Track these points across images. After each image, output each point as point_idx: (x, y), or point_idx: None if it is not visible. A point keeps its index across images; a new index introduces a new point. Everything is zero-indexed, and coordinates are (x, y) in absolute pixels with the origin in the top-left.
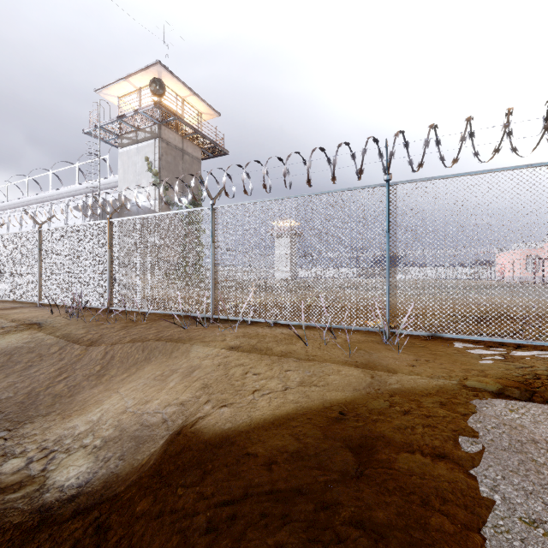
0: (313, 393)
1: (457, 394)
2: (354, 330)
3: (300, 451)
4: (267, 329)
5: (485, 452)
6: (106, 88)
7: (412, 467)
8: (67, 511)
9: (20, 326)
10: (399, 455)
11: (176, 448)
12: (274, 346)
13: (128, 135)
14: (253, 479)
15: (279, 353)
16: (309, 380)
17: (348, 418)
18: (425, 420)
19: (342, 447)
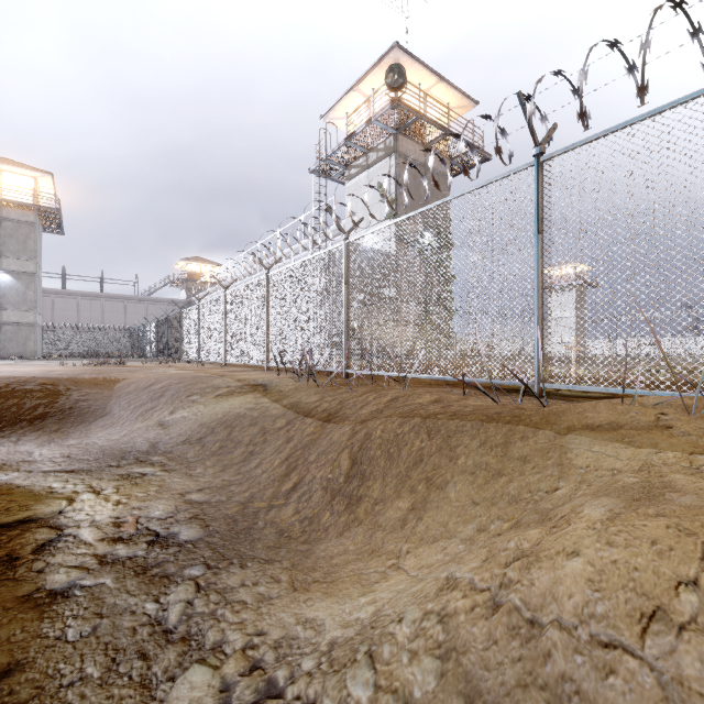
0: None
1: None
2: None
3: None
4: None
5: None
6: (333, 110)
7: None
8: None
9: (245, 388)
10: None
11: None
12: None
13: (357, 162)
14: None
15: None
16: None
17: None
18: None
19: None
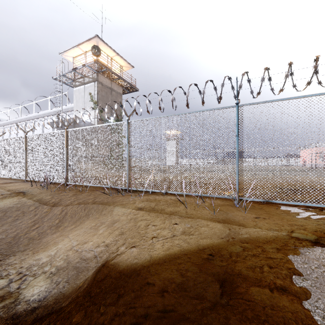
0: (191, 240)
1: (287, 242)
2: (215, 198)
3: (183, 284)
4: (161, 196)
5: (313, 287)
6: (66, 52)
7: (263, 299)
8: (29, 318)
9: (13, 194)
10: (253, 289)
11: (101, 276)
12: (166, 207)
13: (79, 80)
14: (151, 304)
15: (169, 212)
16: (188, 231)
17: (215, 259)
18: (268, 262)
19: (213, 282)
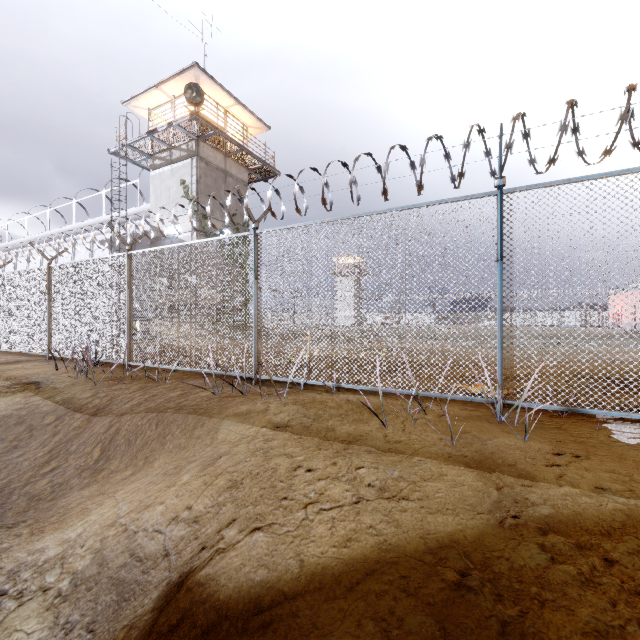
0: (405, 520)
1: None
2: (447, 399)
3: None
4: (327, 395)
5: None
6: (135, 99)
7: None
8: None
9: (14, 387)
10: None
11: (171, 623)
12: (337, 424)
13: (161, 155)
14: None
15: (345, 436)
16: (395, 492)
17: (480, 593)
18: (638, 608)
19: None
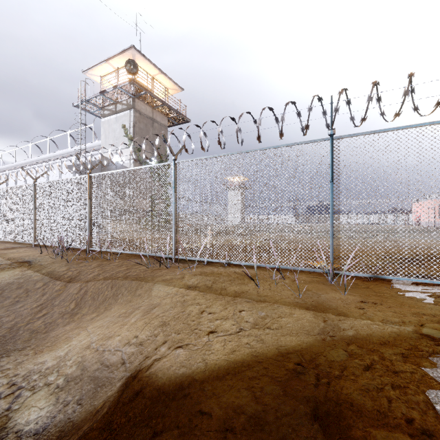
0: (268, 339)
1: (417, 344)
2: (299, 271)
3: (258, 419)
4: (222, 269)
5: None
6: (91, 69)
7: None
8: None
9: (14, 264)
10: (377, 434)
11: (130, 396)
12: (228, 286)
13: (109, 107)
14: None
15: (233, 293)
16: (262, 324)
17: (307, 373)
18: (393, 379)
19: (307, 417)
